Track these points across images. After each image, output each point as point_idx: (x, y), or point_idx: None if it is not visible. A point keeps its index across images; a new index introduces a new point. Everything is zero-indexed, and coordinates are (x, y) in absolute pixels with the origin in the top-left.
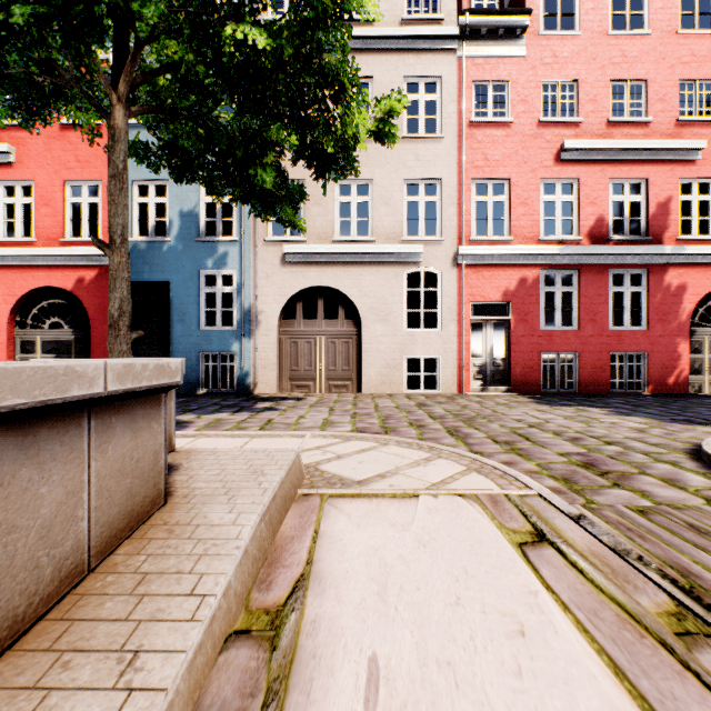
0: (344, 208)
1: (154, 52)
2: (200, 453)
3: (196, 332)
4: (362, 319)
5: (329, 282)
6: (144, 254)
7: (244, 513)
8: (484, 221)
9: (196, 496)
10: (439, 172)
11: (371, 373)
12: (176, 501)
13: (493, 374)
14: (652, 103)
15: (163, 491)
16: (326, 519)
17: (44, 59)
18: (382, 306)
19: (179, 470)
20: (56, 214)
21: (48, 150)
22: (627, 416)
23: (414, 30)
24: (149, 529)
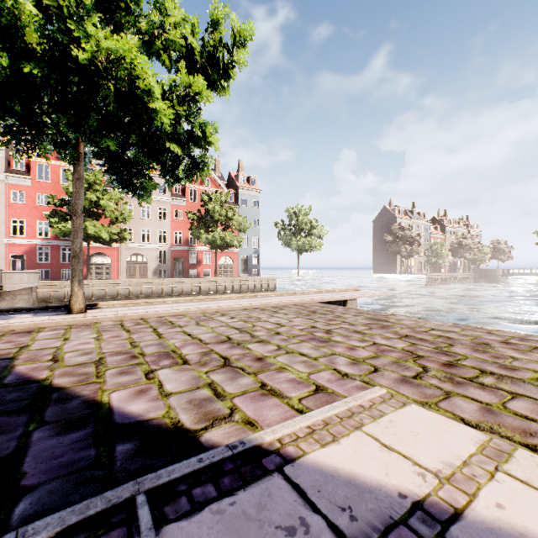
0: None
1: None
2: None
3: None
4: None
5: None
6: None
7: None
8: None
9: None
10: None
11: None
12: None
13: None
14: None
15: None
16: None
17: None
18: None
19: None
20: None
21: None
22: None
23: None
24: None
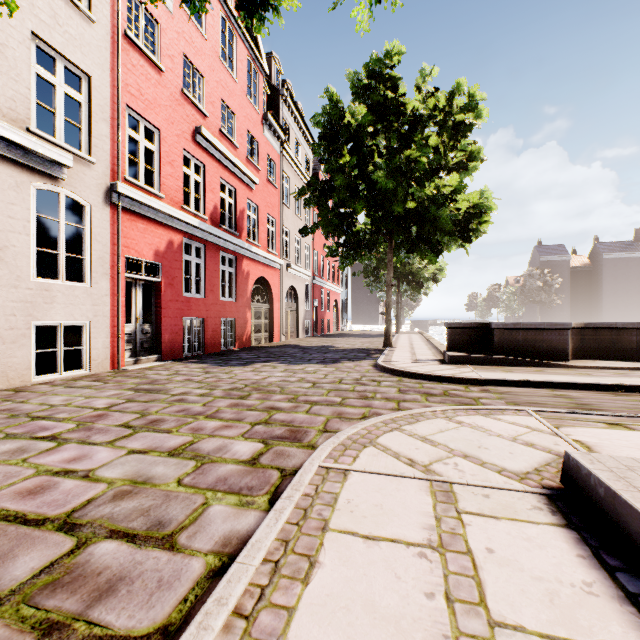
0: None
1: None
2: None
3: None
4: None
5: None
6: None
7: None
8: None
9: None
10: (88, 65)
11: None
12: None
13: (143, 343)
14: (238, 135)
15: None
16: None
17: None
18: None
19: None
20: None
21: None
22: (301, 364)
23: None
24: None
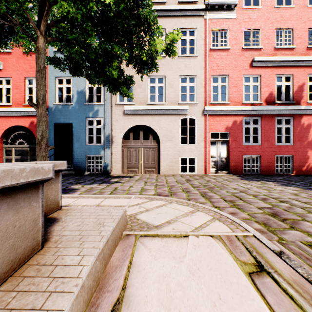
0: (152, 90)
1: (60, 12)
2: (73, 211)
3: (84, 146)
4: (160, 140)
5: (145, 123)
6: (61, 111)
7: (86, 256)
8: (216, 95)
9: (62, 241)
10: (196, 72)
11: (164, 165)
12: (49, 245)
13: (221, 165)
14: (295, 39)
15: (41, 241)
16: (136, 252)
17: (3, 13)
18: (169, 134)
19: (58, 222)
20: (21, 93)
21: (17, 63)
22: (286, 186)
23: (184, 6)
24: (26, 268)
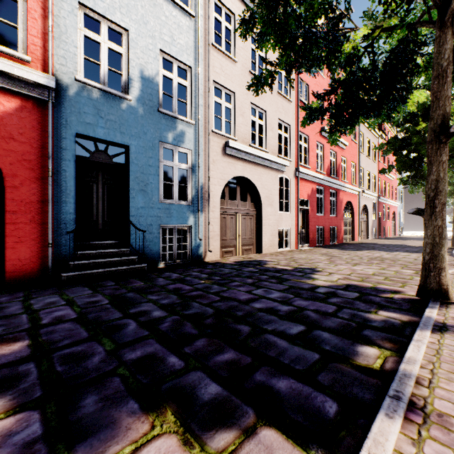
0: None
1: None
2: None
3: (157, 204)
4: (262, 203)
5: (248, 175)
6: (97, 104)
7: None
8: None
9: None
10: (290, 121)
11: (266, 240)
12: None
13: (302, 238)
14: None
15: None
16: None
17: None
18: (270, 195)
19: None
20: None
21: None
22: (393, 252)
23: None
24: None
